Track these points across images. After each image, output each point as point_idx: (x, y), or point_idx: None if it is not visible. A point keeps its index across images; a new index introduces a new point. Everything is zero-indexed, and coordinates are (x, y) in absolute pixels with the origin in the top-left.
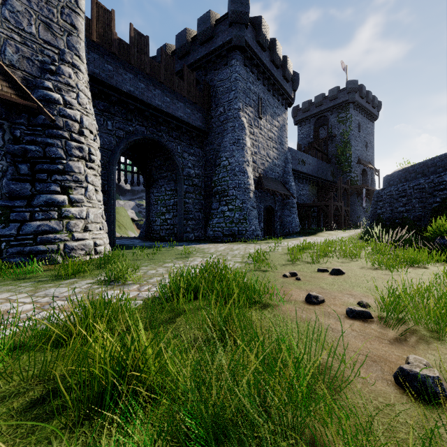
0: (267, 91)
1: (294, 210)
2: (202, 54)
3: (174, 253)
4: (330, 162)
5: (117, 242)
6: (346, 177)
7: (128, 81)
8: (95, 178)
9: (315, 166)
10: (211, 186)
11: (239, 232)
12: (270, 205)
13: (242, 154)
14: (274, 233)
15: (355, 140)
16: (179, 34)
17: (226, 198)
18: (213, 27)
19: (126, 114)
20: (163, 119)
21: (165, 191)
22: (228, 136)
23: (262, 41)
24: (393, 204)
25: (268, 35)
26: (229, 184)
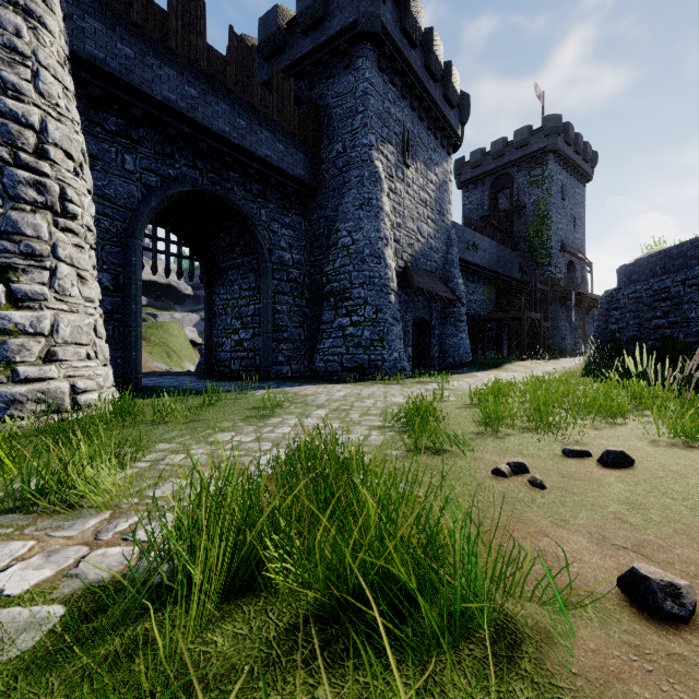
0: (419, 120)
1: (462, 326)
2: (306, 49)
3: (246, 405)
4: (517, 249)
5: (151, 381)
6: (543, 274)
7: (164, 81)
8: (79, 252)
9: (493, 254)
10: (321, 283)
11: (370, 363)
12: (423, 317)
13: (376, 224)
14: (429, 365)
15: (556, 212)
16: (266, 16)
17: (348, 302)
18: (324, 1)
19: (162, 143)
20: (233, 157)
21: (240, 290)
22: (352, 193)
23: (410, 29)
24: (642, 315)
25: (421, 19)
26: (353, 278)
